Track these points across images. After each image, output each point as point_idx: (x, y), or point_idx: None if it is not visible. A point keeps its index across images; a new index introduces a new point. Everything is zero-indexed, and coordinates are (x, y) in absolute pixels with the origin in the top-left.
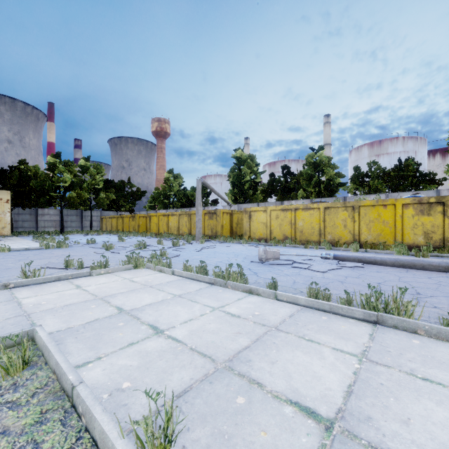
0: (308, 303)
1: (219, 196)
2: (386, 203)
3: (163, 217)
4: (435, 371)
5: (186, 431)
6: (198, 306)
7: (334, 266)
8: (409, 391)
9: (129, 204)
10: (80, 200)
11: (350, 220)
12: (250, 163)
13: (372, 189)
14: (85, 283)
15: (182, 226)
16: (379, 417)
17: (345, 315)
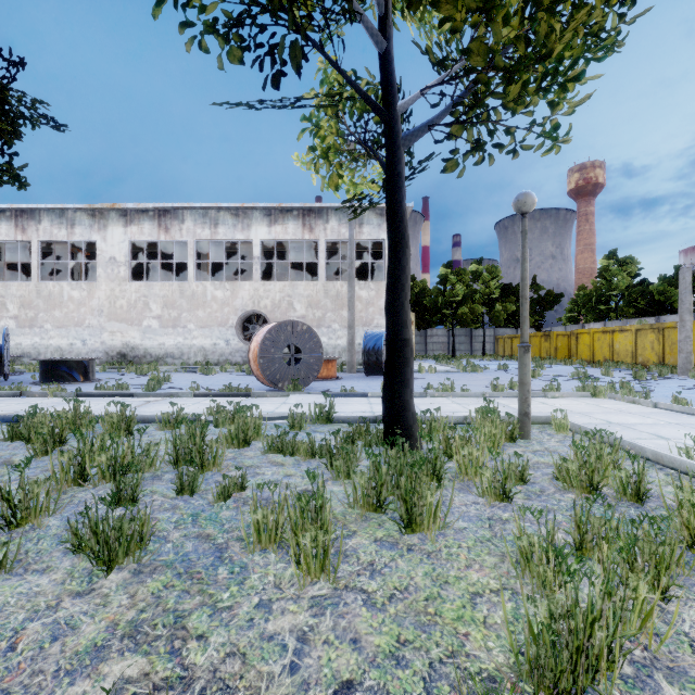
0: None
1: None
2: None
3: (602, 334)
4: None
5: None
6: None
7: None
8: None
9: (534, 317)
10: (472, 316)
11: None
12: None
13: None
14: (547, 401)
15: (643, 350)
16: None
17: None
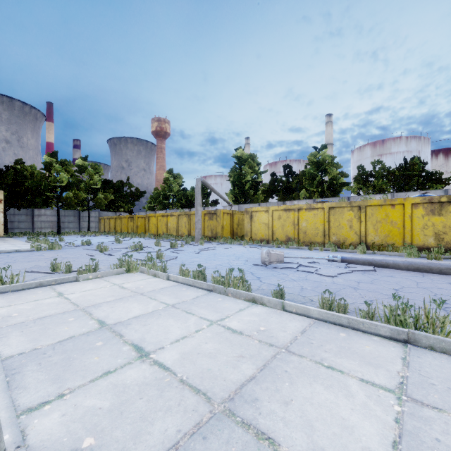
0: (321, 315)
1: (220, 195)
2: (394, 203)
3: (162, 217)
4: None
5: None
6: (193, 319)
7: (343, 270)
8: None
9: (128, 205)
10: (77, 200)
11: (356, 221)
12: (251, 162)
13: (377, 189)
14: (69, 289)
15: (182, 227)
16: None
17: (367, 331)
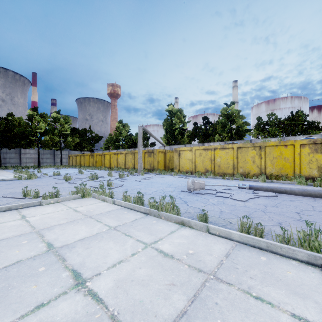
0: (242, 239)
1: (156, 139)
2: (286, 144)
3: (114, 155)
4: None
5: None
6: (130, 241)
7: (251, 196)
8: None
9: (90, 146)
10: (52, 142)
11: (258, 157)
12: (179, 115)
13: (271, 134)
14: (32, 212)
15: (128, 162)
16: None
17: (285, 255)
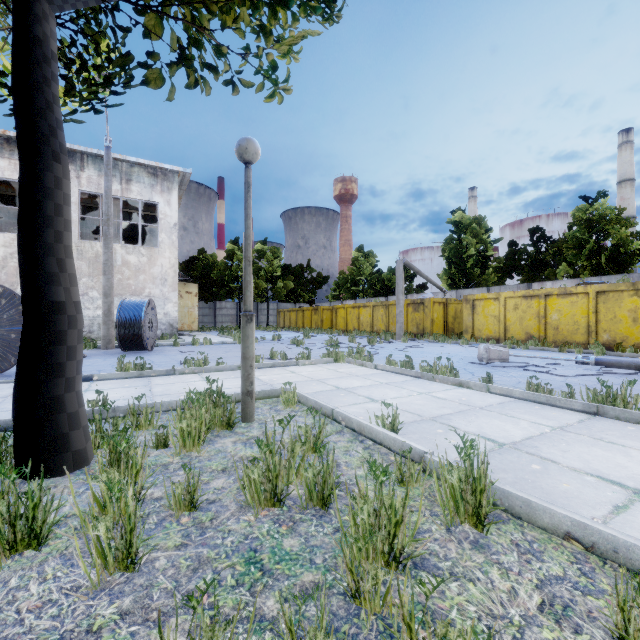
0: (523, 395)
1: (428, 280)
2: None
3: (353, 309)
4: (626, 441)
5: (403, 434)
6: (405, 390)
7: (589, 372)
8: (584, 444)
9: (308, 294)
10: (257, 291)
11: None
12: (475, 228)
13: None
14: (296, 370)
15: (377, 321)
16: (544, 447)
17: (563, 407)
